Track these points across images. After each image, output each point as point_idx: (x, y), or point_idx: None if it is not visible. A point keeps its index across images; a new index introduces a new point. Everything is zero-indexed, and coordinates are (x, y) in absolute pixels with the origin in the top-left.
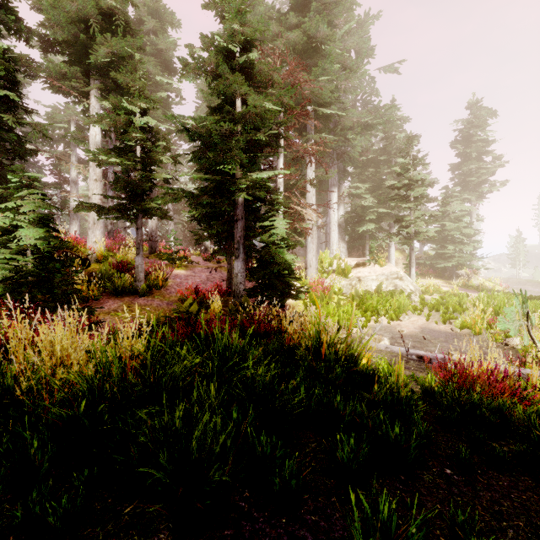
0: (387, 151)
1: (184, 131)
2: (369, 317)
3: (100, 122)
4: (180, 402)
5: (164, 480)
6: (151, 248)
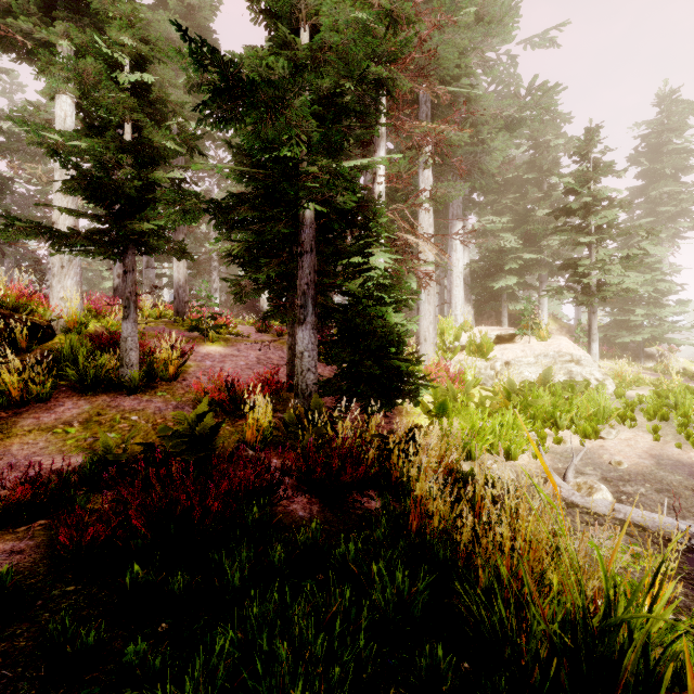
0: (536, 167)
1: (203, 87)
2: (543, 432)
3: (48, 71)
4: None
5: None
6: (177, 313)
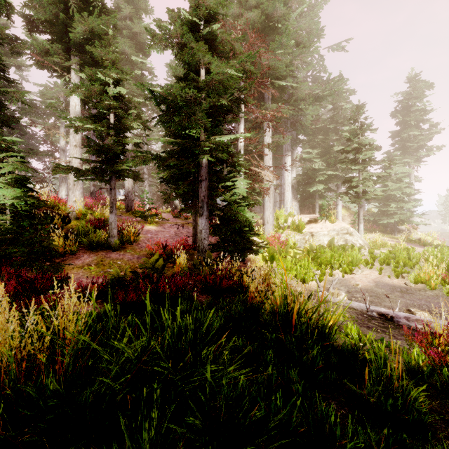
0: (335, 120)
1: (152, 98)
2: (324, 271)
3: (76, 91)
4: None
5: None
6: (127, 206)
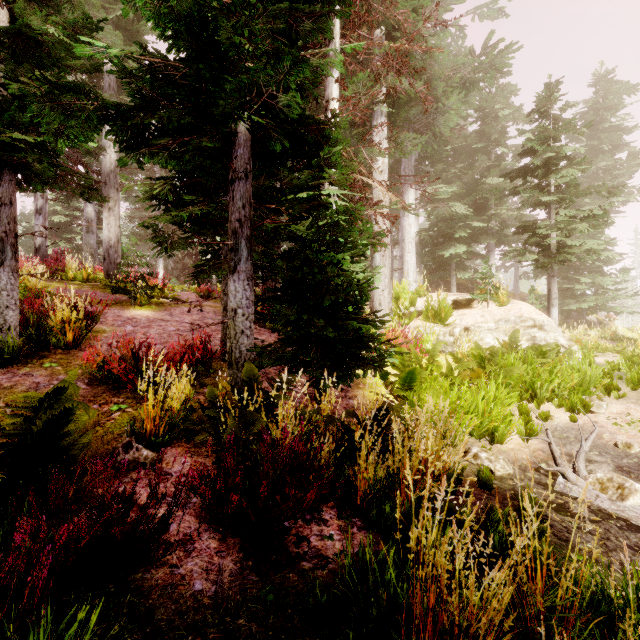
0: (484, 137)
1: None
2: (525, 406)
3: None
4: None
5: None
6: (107, 275)
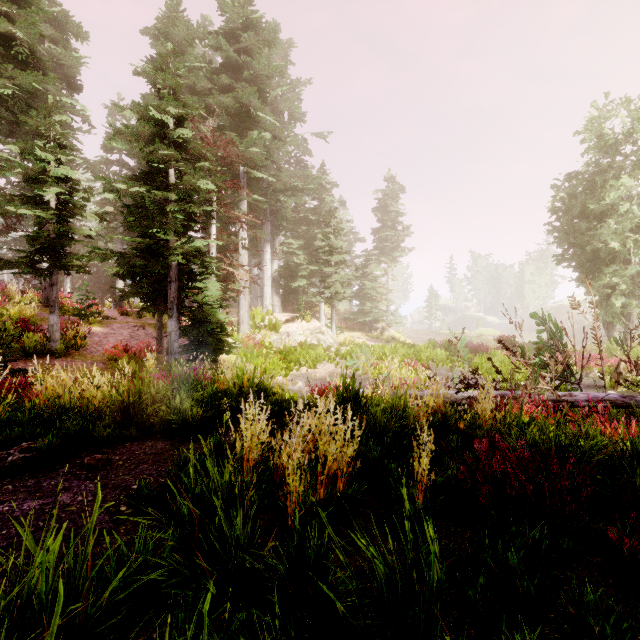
0: (318, 211)
1: (113, 191)
2: (292, 367)
3: (8, 170)
4: (177, 395)
5: (175, 420)
6: (47, 300)
